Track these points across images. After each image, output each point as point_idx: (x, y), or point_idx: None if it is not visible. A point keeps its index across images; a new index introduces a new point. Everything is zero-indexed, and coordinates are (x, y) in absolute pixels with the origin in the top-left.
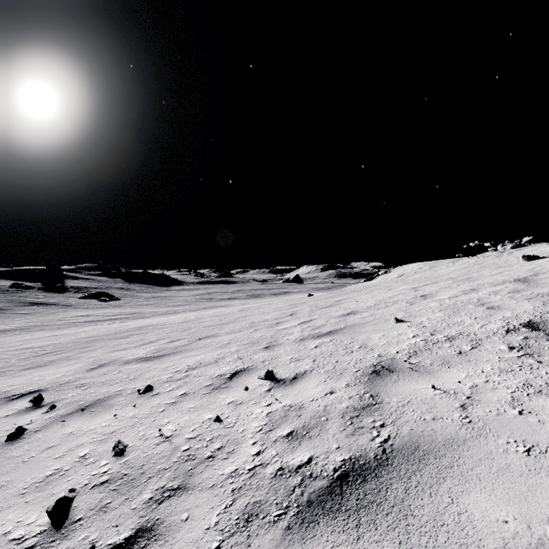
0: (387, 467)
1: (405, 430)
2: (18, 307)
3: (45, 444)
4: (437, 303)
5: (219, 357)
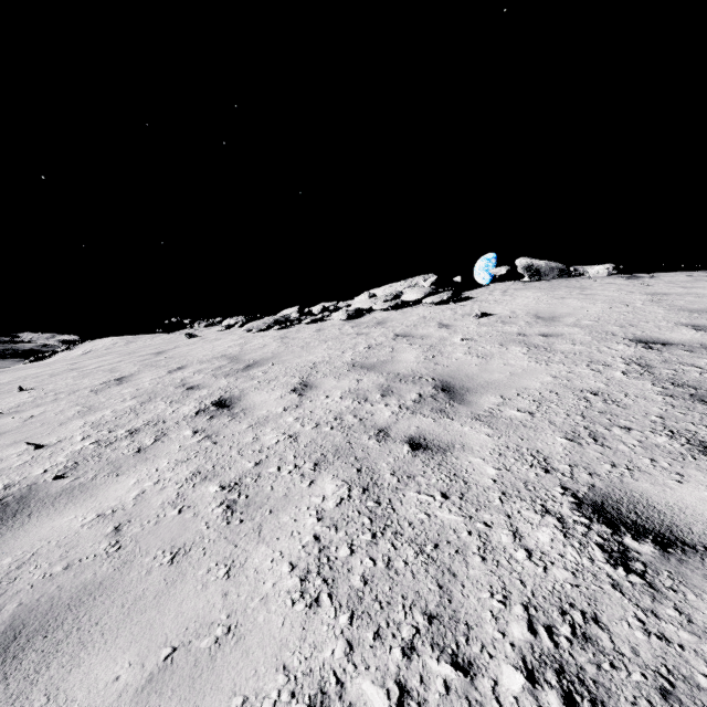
0: None
1: None
2: None
3: None
4: (77, 373)
5: None
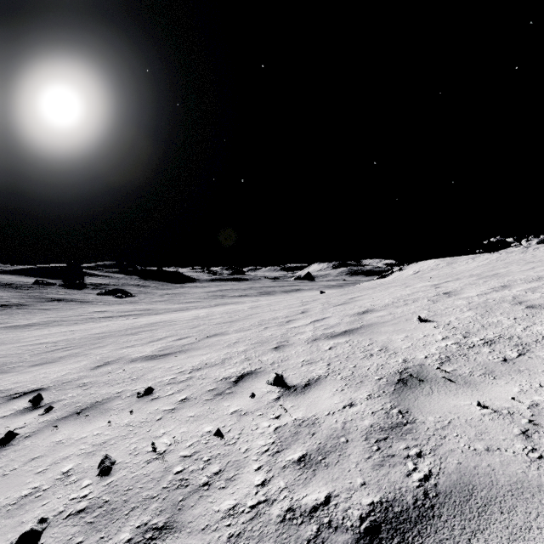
0: (433, 521)
1: (450, 463)
2: (40, 303)
3: (30, 454)
4: (464, 301)
5: (225, 357)
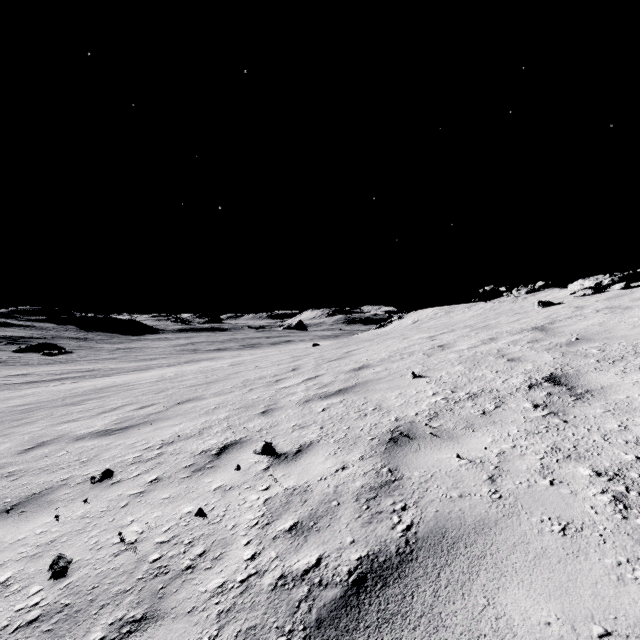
0: (411, 564)
1: (430, 512)
2: None
3: None
4: (456, 354)
5: (203, 426)
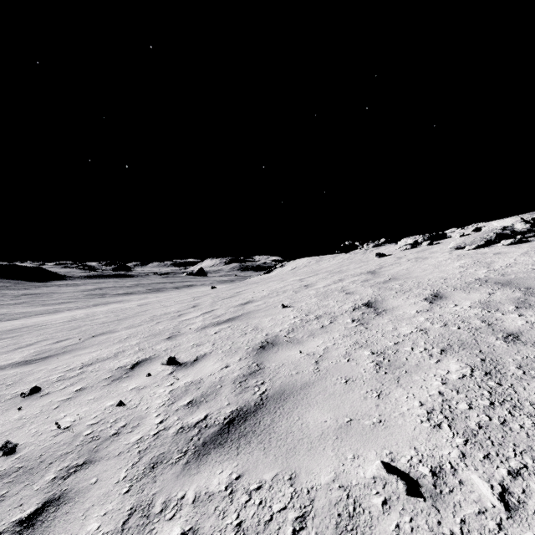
0: (262, 409)
1: (277, 383)
2: None
3: None
4: (314, 291)
5: (118, 351)
